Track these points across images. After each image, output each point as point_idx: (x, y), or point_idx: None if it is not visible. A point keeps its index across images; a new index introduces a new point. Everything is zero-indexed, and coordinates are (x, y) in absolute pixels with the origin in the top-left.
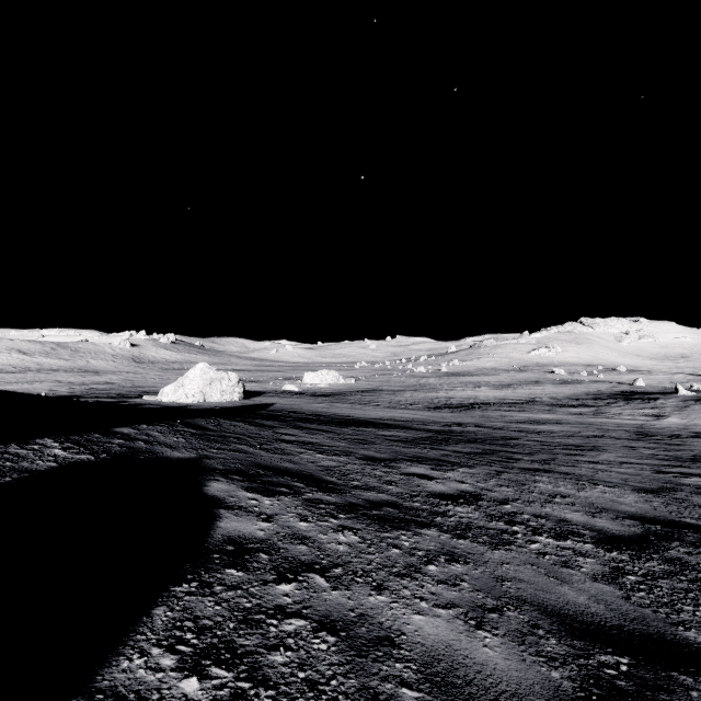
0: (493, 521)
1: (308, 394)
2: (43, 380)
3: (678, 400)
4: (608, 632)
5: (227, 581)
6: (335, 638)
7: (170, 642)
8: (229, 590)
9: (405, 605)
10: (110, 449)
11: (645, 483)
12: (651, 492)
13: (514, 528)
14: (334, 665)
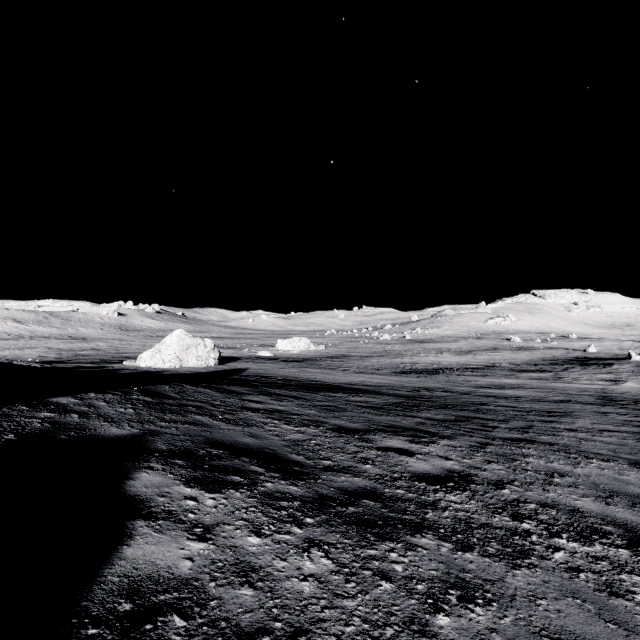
0: (496, 516)
1: (281, 360)
2: (34, 347)
3: (632, 365)
4: None
5: None
6: None
7: None
8: None
9: None
10: (24, 426)
11: (637, 455)
12: None
13: (524, 526)
14: None
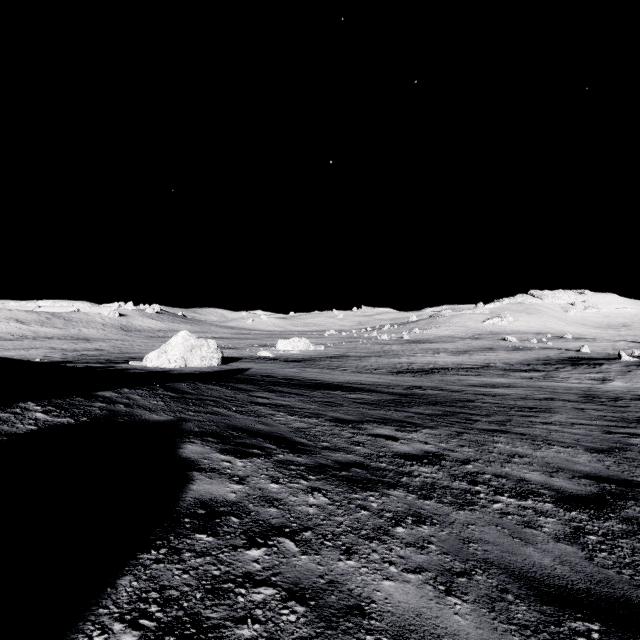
0: (456, 481)
1: (281, 360)
2: (38, 347)
3: (621, 365)
4: (576, 596)
5: (196, 546)
6: (305, 607)
7: (133, 616)
8: (198, 557)
9: (375, 570)
10: (90, 412)
11: (596, 443)
12: (602, 452)
13: (476, 488)
14: (303, 639)
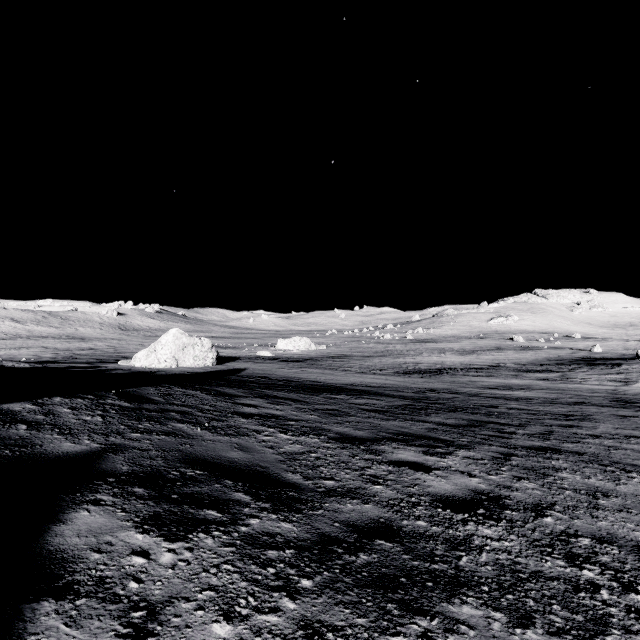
0: (546, 558)
1: (281, 360)
2: (30, 346)
3: None
4: None
5: None
6: None
7: None
8: None
9: None
10: None
11: None
12: None
13: (585, 574)
14: None
